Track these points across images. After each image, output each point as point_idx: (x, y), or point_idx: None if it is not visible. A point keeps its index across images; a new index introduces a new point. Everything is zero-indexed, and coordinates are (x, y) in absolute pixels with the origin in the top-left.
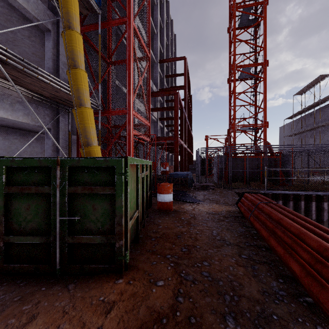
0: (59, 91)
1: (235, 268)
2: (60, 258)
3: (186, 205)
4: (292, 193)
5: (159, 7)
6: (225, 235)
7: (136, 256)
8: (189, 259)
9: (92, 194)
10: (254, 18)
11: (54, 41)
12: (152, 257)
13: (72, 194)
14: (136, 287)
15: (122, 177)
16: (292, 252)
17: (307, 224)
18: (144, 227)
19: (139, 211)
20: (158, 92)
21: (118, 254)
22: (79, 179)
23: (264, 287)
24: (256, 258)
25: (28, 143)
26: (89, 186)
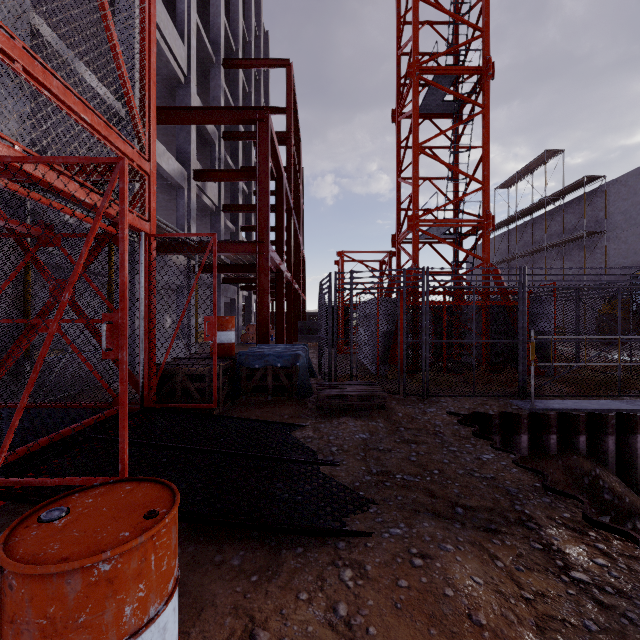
0: None
1: None
2: None
3: (295, 582)
4: (605, 409)
5: None
6: None
7: None
8: None
9: None
10: None
11: None
12: None
13: None
14: None
15: None
16: None
17: None
18: None
19: None
20: (210, 110)
21: None
22: None
23: None
24: None
25: None
26: None
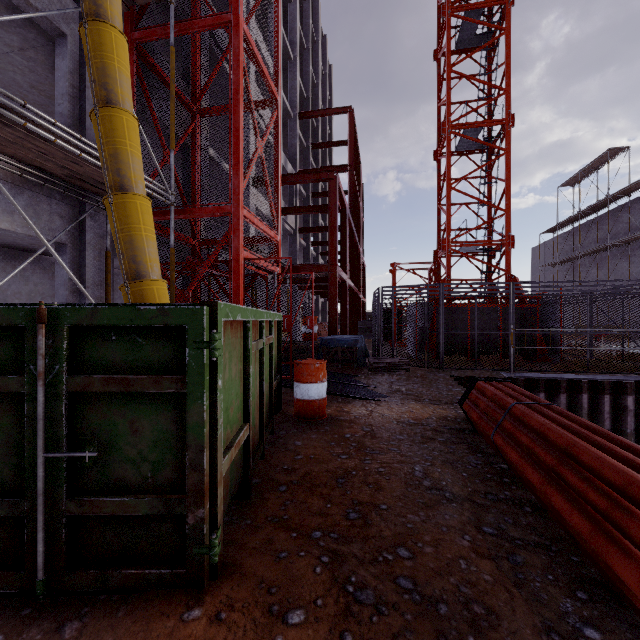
0: (81, 162)
1: (472, 563)
2: (47, 555)
3: (355, 405)
4: (564, 378)
5: (299, 9)
6: (442, 475)
7: (242, 536)
8: (365, 541)
9: (130, 394)
10: (486, 32)
11: (73, 58)
12: (280, 539)
13: (79, 393)
14: (235, 631)
15: (203, 351)
16: (611, 531)
17: (639, 461)
18: (264, 459)
19: (251, 425)
20: (297, 174)
21: (193, 542)
22: (96, 358)
23: (546, 615)
24: (516, 534)
25: (11, 273)
26: (121, 376)
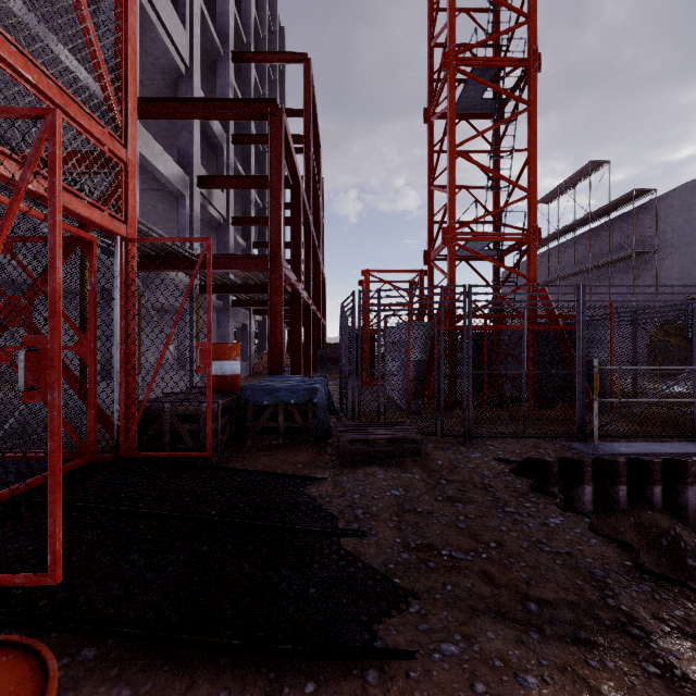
0: None
1: None
2: None
3: None
4: (682, 453)
5: None
6: None
7: None
8: None
9: None
10: None
11: None
12: None
13: None
14: None
15: None
16: None
17: None
18: None
19: None
20: (213, 102)
21: None
22: None
23: None
24: None
25: None
26: None
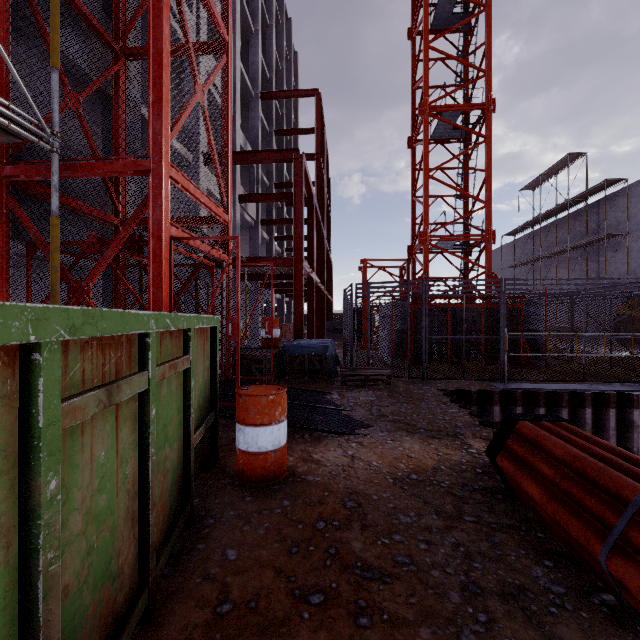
0: None
1: None
2: None
3: (328, 445)
4: (564, 389)
5: None
6: None
7: None
8: None
9: None
10: (463, 12)
11: None
12: None
13: None
14: None
15: None
16: None
17: None
18: (150, 622)
19: (56, 639)
20: (256, 152)
21: None
22: None
23: None
24: None
25: None
26: None
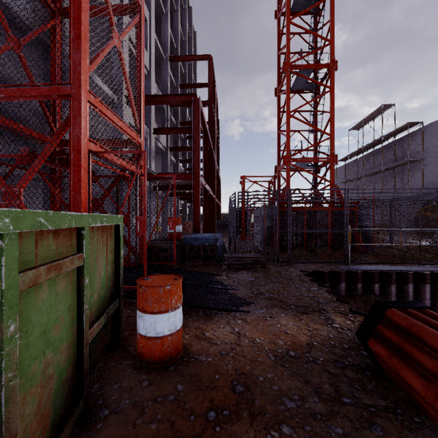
0: None
1: None
2: None
3: (218, 323)
4: (392, 270)
5: None
6: None
7: None
8: None
9: None
10: None
11: None
12: None
13: None
14: None
15: None
16: None
17: None
18: None
19: None
20: (165, 96)
21: None
22: None
23: None
24: None
25: None
26: None
